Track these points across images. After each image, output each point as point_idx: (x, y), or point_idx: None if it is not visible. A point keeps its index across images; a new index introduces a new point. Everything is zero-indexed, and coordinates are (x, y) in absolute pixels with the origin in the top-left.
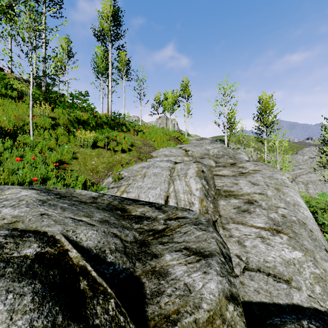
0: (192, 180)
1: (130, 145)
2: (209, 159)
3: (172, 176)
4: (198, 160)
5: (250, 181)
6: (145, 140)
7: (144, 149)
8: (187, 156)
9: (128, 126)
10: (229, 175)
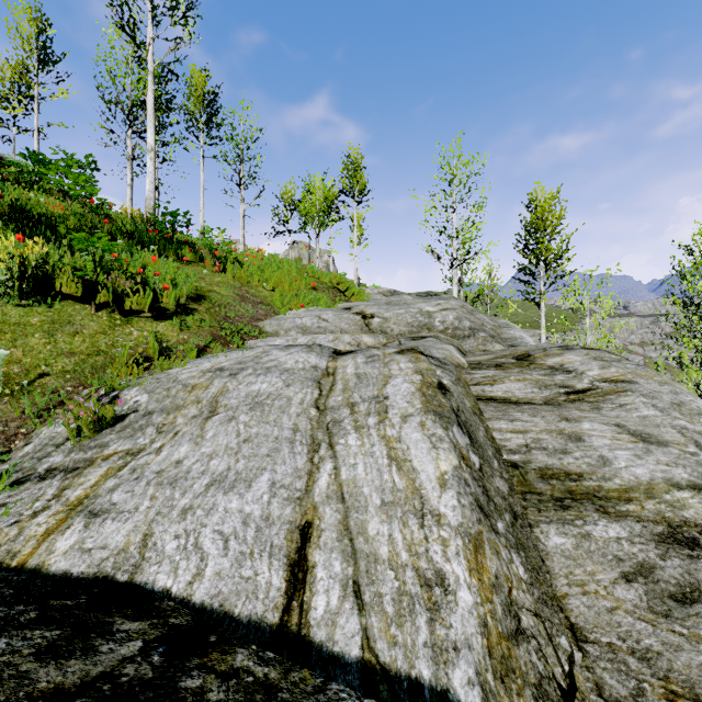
0: (415, 430)
1: (194, 296)
2: (441, 342)
3: (326, 409)
4: (408, 345)
5: (623, 424)
6: (247, 285)
7: (238, 311)
8: (368, 331)
9: (201, 247)
10: (534, 398)
